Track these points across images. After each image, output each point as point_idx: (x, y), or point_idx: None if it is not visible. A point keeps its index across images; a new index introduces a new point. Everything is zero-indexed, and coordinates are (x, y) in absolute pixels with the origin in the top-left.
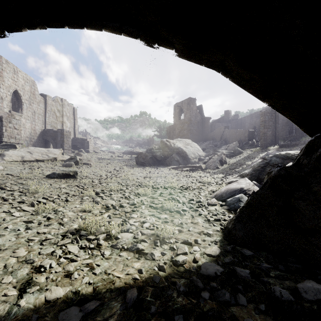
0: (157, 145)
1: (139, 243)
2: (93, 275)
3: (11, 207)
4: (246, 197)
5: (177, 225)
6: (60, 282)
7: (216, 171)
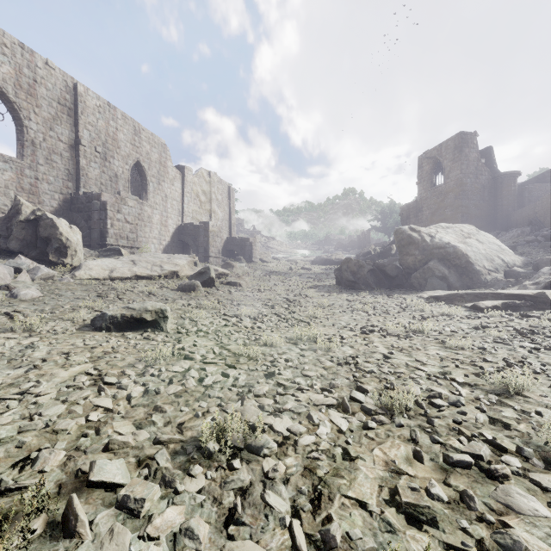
0: (378, 246)
1: None
2: None
3: None
4: None
5: None
6: None
7: None
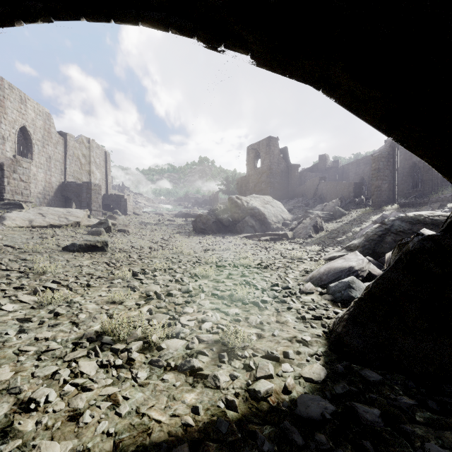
0: (223, 205)
1: (195, 357)
2: (115, 416)
3: (2, 296)
4: (359, 282)
5: (254, 327)
6: (60, 430)
7: (308, 241)
